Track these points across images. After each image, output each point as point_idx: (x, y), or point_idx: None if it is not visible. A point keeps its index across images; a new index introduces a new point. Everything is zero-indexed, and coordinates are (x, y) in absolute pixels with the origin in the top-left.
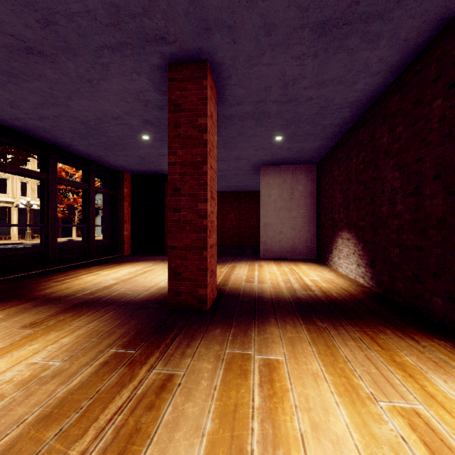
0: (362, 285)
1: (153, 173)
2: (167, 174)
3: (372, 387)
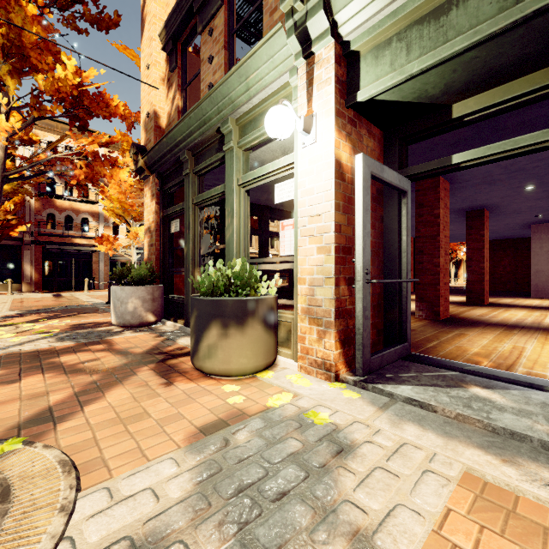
0: None
1: None
2: None
3: (539, 312)
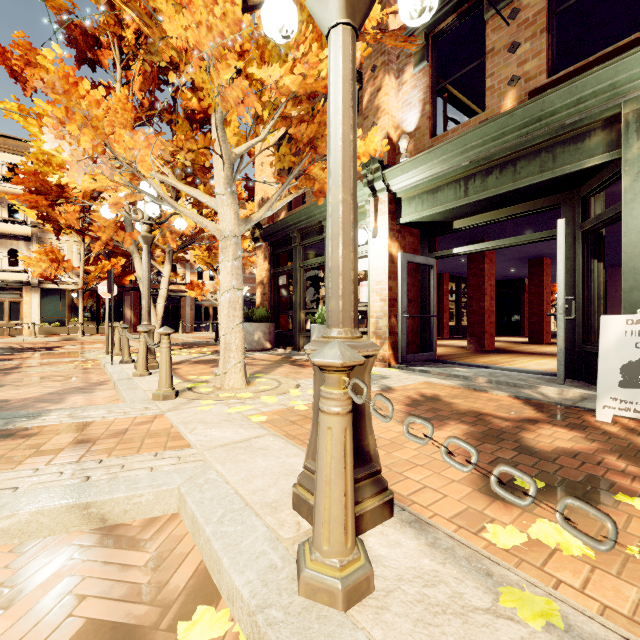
0: None
1: (511, 278)
2: (522, 278)
3: None
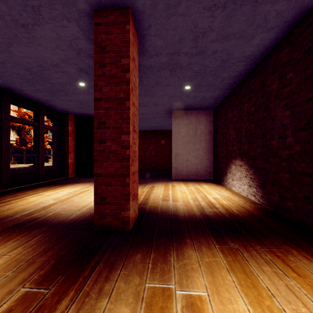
0: (254, 202)
1: (92, 115)
2: None
3: None
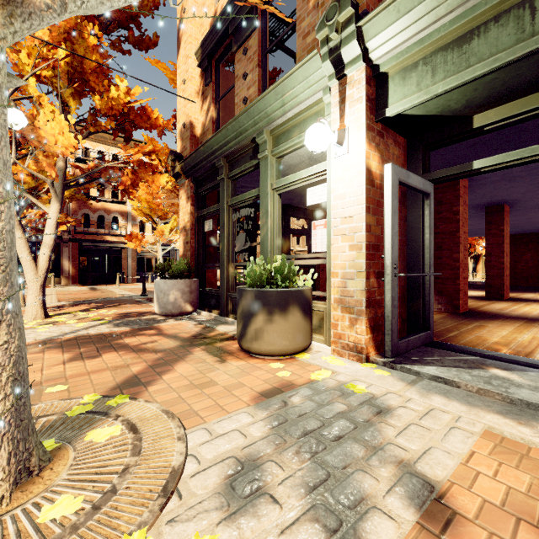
0: None
1: None
2: None
3: None
